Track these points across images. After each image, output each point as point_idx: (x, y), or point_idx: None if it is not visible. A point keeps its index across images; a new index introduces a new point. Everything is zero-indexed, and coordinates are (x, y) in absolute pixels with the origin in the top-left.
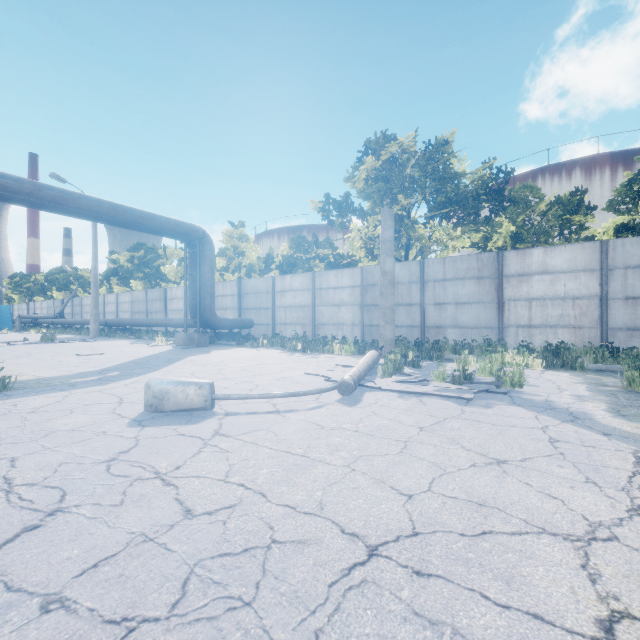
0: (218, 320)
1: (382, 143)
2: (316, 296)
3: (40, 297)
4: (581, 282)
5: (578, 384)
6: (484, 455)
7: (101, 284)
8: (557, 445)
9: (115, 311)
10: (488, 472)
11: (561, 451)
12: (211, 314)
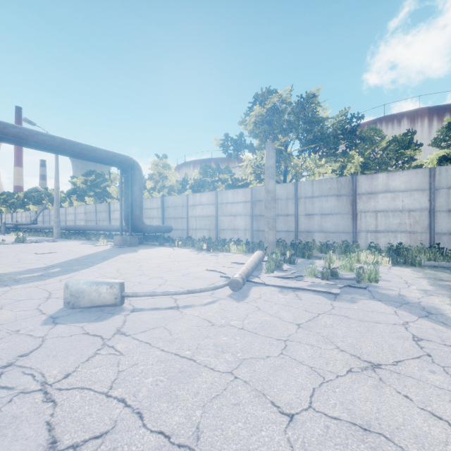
0: (145, 226)
1: (266, 96)
2: (218, 209)
3: (21, 209)
4: (415, 198)
5: (420, 279)
6: (358, 357)
7: (65, 200)
8: (422, 344)
9: (73, 219)
10: (365, 380)
11: (427, 352)
12: (140, 222)
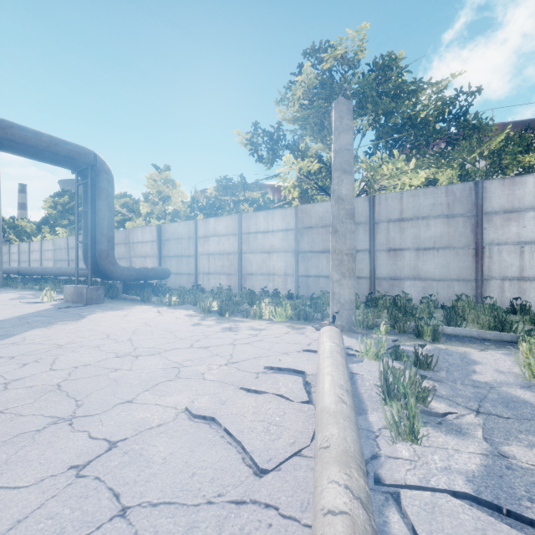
0: (119, 270)
1: (323, 51)
2: (243, 242)
3: None
4: None
5: None
6: None
7: (37, 233)
8: None
9: (39, 259)
10: None
11: None
12: (108, 262)
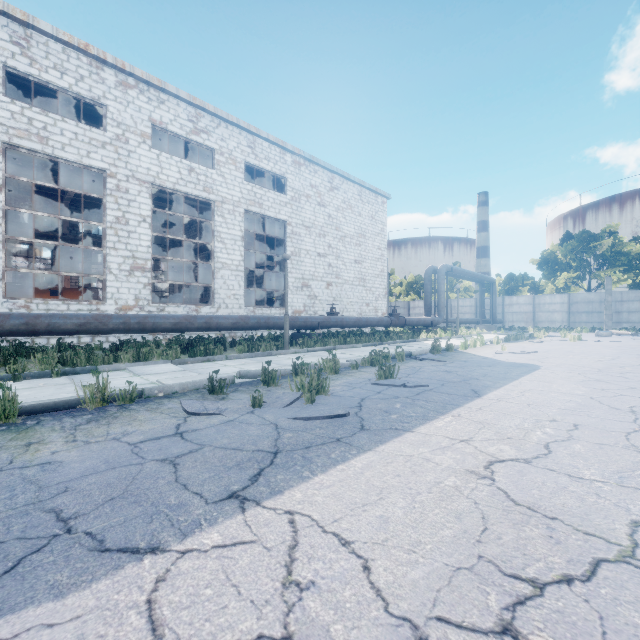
0: (497, 319)
1: (586, 238)
2: (536, 307)
3: None
4: None
5: None
6: None
7: None
8: None
9: None
10: None
11: None
12: (496, 317)
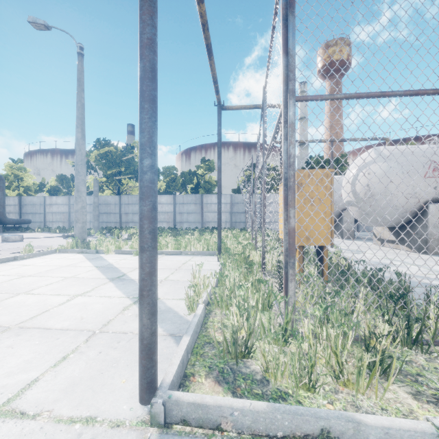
0: (8, 220)
1: (102, 145)
2: (71, 208)
3: None
4: (169, 207)
5: None
6: None
7: None
8: None
9: None
10: None
11: None
12: (3, 216)
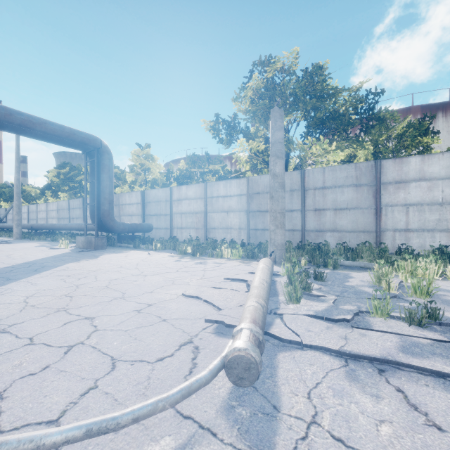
0: (116, 224)
1: (267, 63)
2: (208, 204)
3: None
4: None
5: None
6: None
7: (40, 196)
8: None
9: (45, 217)
10: None
11: None
12: (109, 219)
